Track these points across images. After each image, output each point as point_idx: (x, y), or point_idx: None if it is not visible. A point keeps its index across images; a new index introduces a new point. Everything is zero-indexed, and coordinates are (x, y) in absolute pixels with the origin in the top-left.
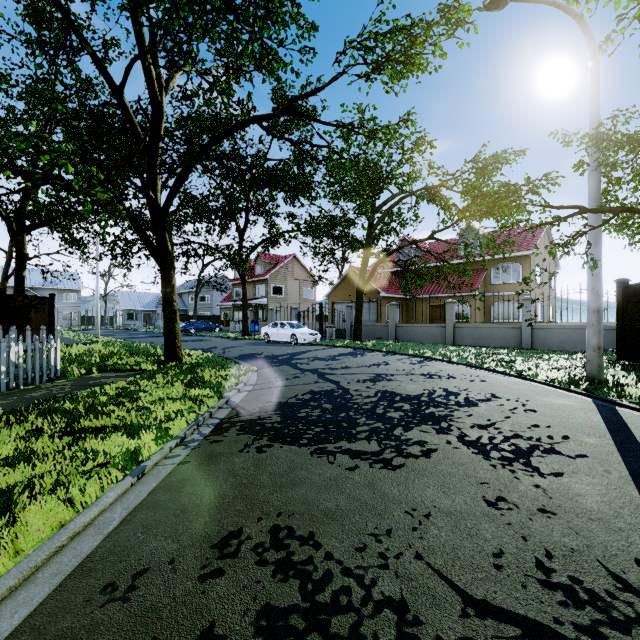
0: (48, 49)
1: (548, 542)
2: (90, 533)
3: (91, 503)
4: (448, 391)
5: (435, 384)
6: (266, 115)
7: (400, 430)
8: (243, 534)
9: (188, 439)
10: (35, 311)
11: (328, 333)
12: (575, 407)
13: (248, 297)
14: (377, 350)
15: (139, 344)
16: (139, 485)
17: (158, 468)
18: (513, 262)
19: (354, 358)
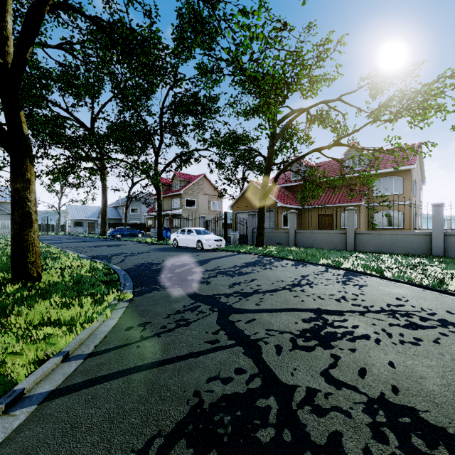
0: None
1: None
2: None
3: None
4: None
5: None
6: None
7: None
8: None
9: None
10: None
11: (232, 239)
12: None
13: (167, 208)
14: (283, 258)
15: (47, 250)
16: None
17: None
18: (394, 176)
19: (264, 271)
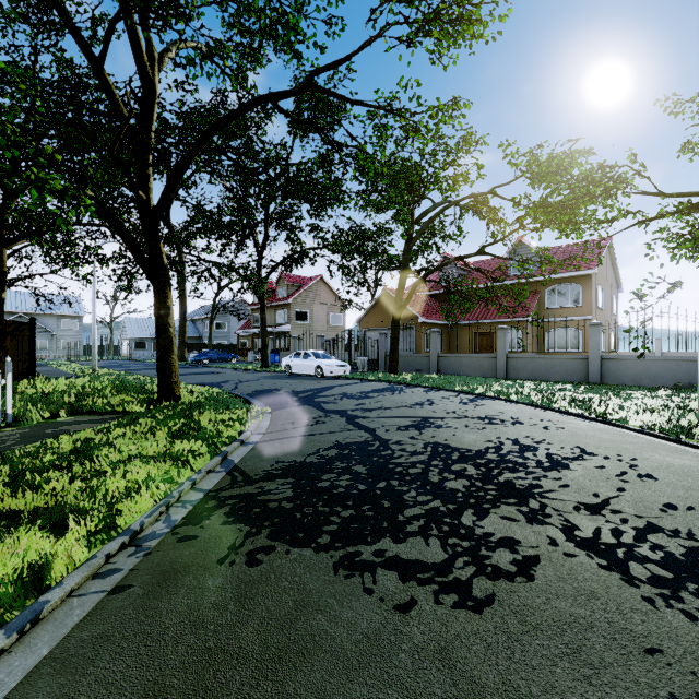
0: None
1: None
2: None
3: None
4: (520, 444)
5: (500, 433)
6: (282, 92)
7: (471, 515)
8: None
9: (145, 533)
10: (11, 339)
11: (359, 364)
12: None
13: (269, 324)
14: (417, 385)
15: (138, 377)
16: (16, 652)
17: (71, 603)
18: (571, 283)
19: (391, 395)
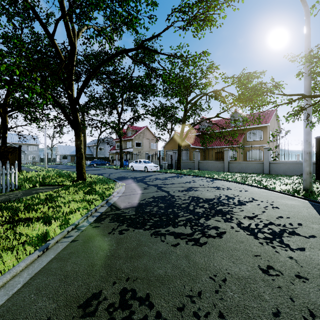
0: (5, 5)
1: (309, 303)
2: (0, 294)
3: (8, 270)
4: (228, 196)
5: (221, 192)
6: (130, 49)
7: (203, 220)
8: (101, 295)
9: (80, 225)
10: (11, 154)
11: (163, 166)
12: (300, 206)
13: (123, 148)
14: (189, 174)
15: (66, 171)
16: (43, 256)
17: (58, 244)
18: (258, 129)
19: (177, 179)
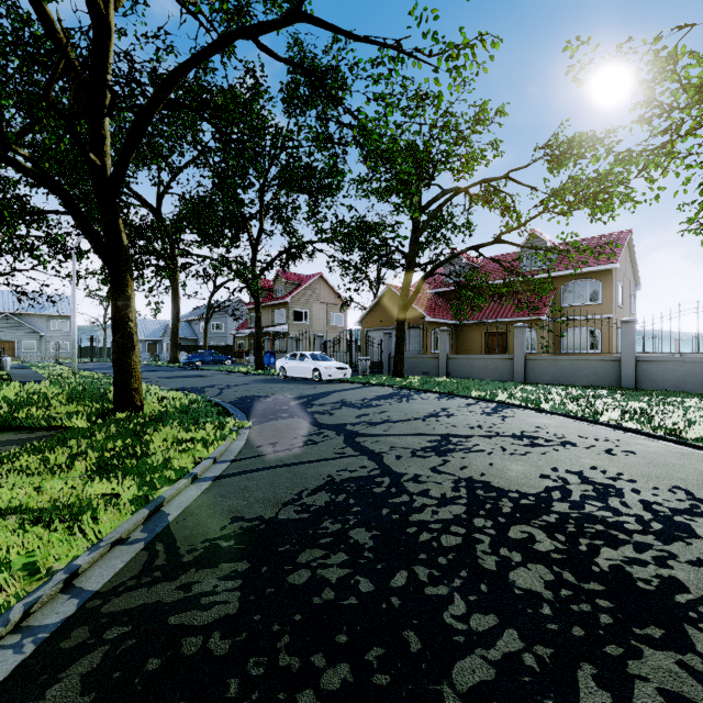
0: None
1: None
2: None
3: None
4: (591, 481)
5: (552, 461)
6: (263, 22)
7: (596, 688)
8: None
9: None
10: None
11: (361, 367)
12: None
13: (266, 324)
14: (427, 390)
15: None
16: None
17: None
18: (590, 279)
19: (398, 403)
